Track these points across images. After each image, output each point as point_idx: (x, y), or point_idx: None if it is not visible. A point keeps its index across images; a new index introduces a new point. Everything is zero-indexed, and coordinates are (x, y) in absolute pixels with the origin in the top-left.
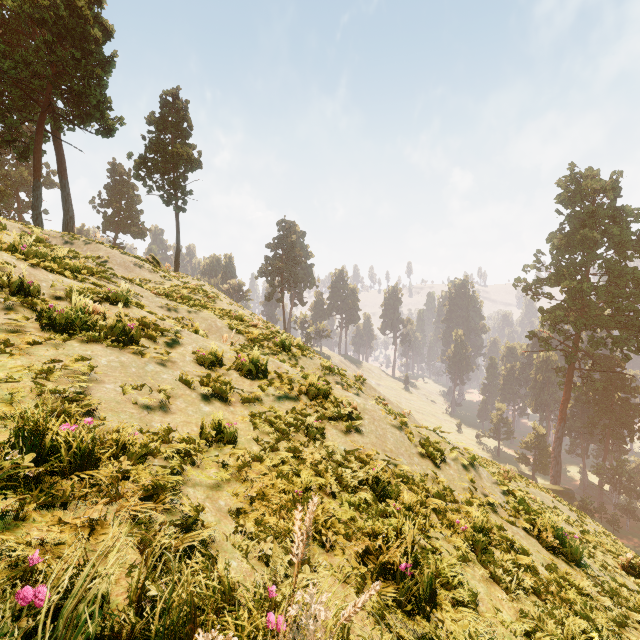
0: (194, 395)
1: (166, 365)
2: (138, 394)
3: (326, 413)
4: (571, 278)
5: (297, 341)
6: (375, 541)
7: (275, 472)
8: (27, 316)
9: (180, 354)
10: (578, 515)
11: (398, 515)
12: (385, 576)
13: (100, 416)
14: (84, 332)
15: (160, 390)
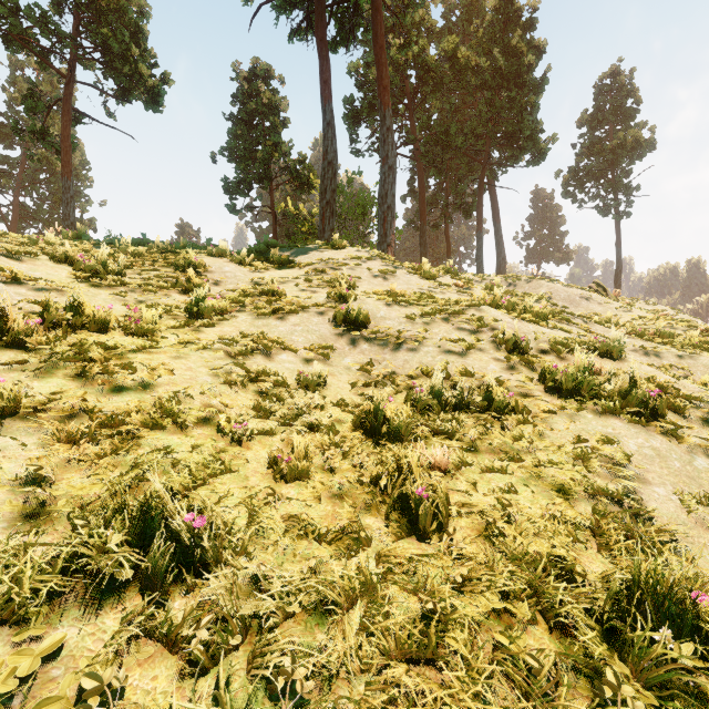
0: None
1: None
2: (705, 513)
3: None
4: None
5: None
6: None
7: None
8: (529, 376)
9: None
10: None
11: None
12: None
13: (679, 550)
14: (594, 400)
15: None
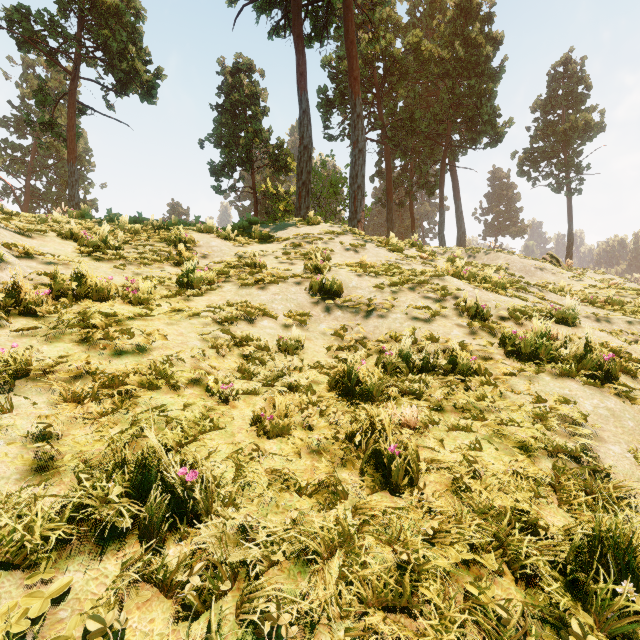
0: None
1: None
2: None
3: None
4: None
5: None
6: None
7: None
8: (490, 341)
9: None
10: None
11: None
12: None
13: (635, 505)
14: (552, 363)
15: None
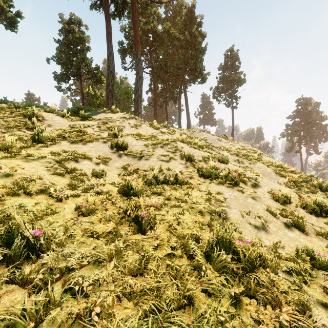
0: (278, 222)
1: (256, 199)
2: (248, 217)
3: None
4: None
5: None
6: None
7: None
8: (193, 170)
9: (261, 192)
10: None
11: None
12: None
13: (237, 230)
14: (216, 179)
15: (258, 216)
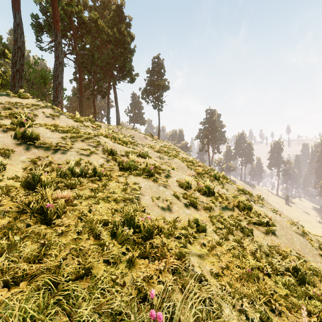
0: (181, 203)
1: (166, 187)
2: (158, 201)
3: (251, 220)
4: None
5: (222, 174)
6: (309, 317)
7: (231, 254)
8: (114, 164)
9: (171, 182)
10: None
11: (318, 300)
12: None
13: (146, 212)
14: (134, 171)
15: (166, 200)
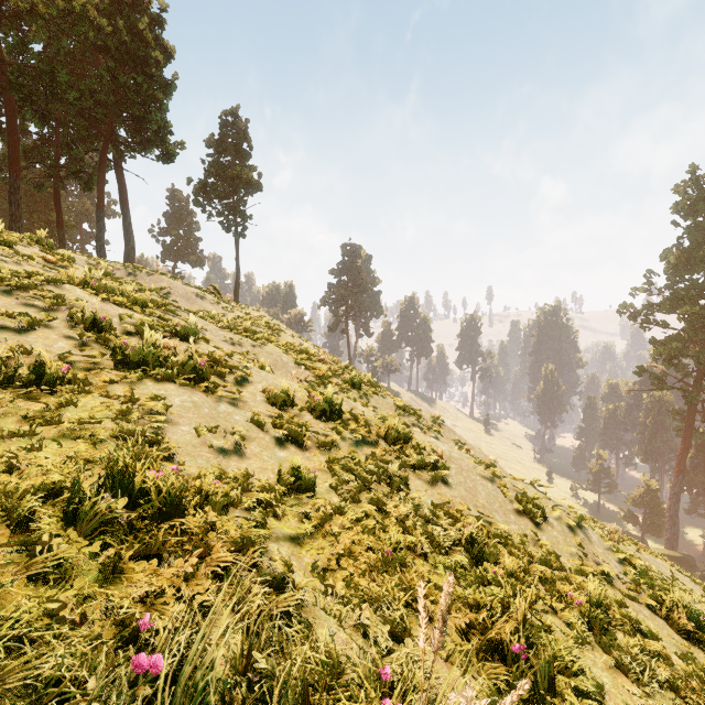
0: (268, 438)
1: (238, 405)
2: (212, 437)
3: (408, 461)
4: (692, 303)
5: (368, 377)
6: (478, 614)
7: (360, 528)
8: (102, 354)
9: (251, 393)
10: (704, 589)
11: (500, 584)
12: (493, 656)
13: (179, 461)
14: (157, 370)
15: (234, 433)
